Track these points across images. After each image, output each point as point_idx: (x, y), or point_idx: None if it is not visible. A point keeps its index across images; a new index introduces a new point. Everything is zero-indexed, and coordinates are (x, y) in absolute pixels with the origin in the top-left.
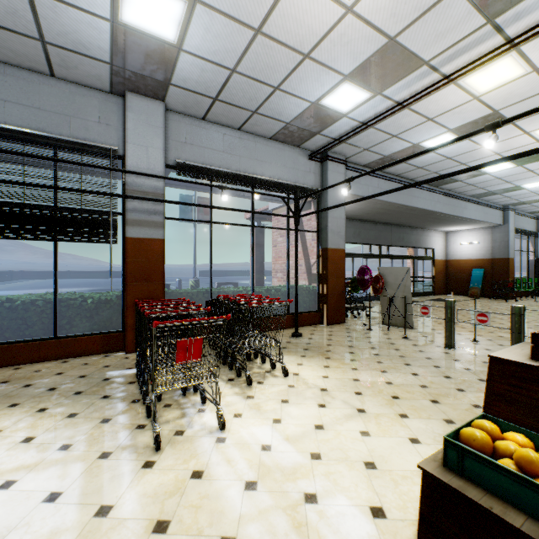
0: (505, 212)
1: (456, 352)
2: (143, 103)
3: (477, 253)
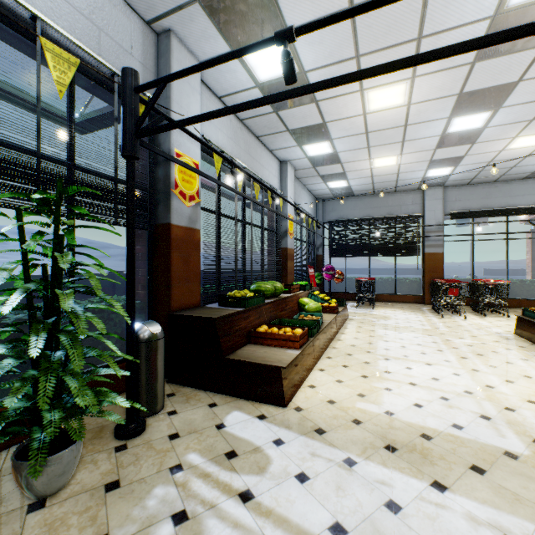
0: None
1: None
2: (432, 190)
3: None
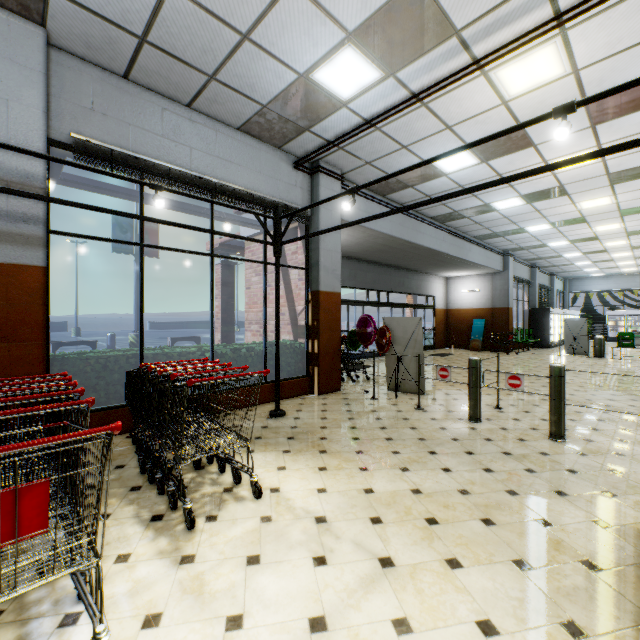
0: (505, 258)
1: (483, 426)
2: None
3: (478, 302)
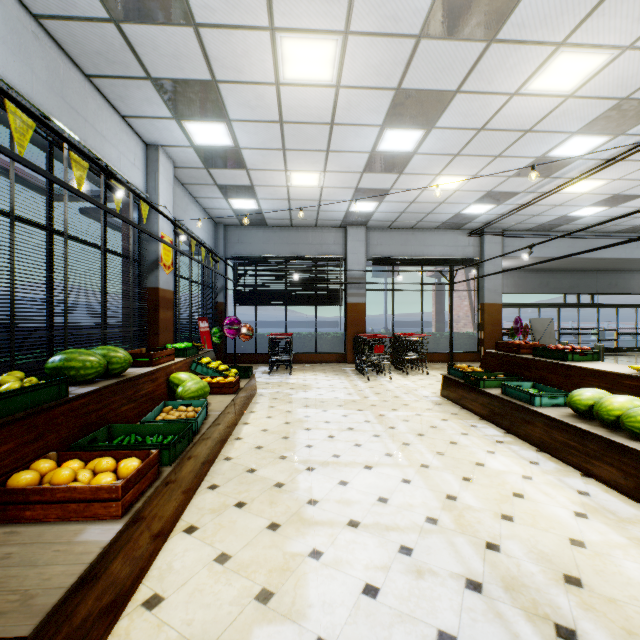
0: None
1: None
2: (355, 230)
3: None
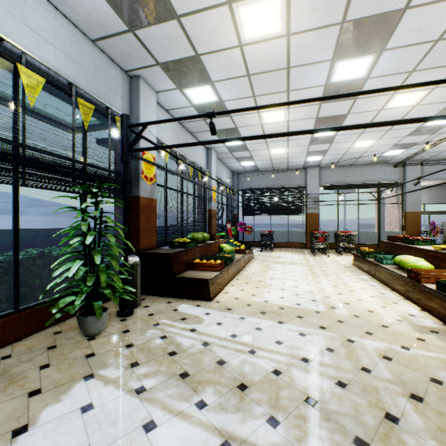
0: None
1: None
2: (312, 169)
3: None
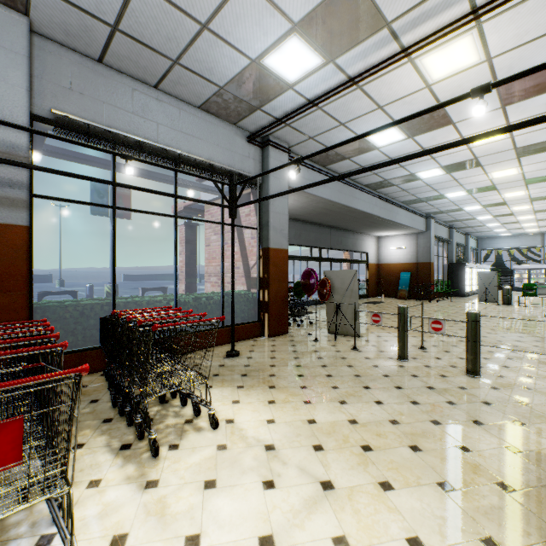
0: (428, 220)
1: (410, 364)
2: None
3: (405, 258)
